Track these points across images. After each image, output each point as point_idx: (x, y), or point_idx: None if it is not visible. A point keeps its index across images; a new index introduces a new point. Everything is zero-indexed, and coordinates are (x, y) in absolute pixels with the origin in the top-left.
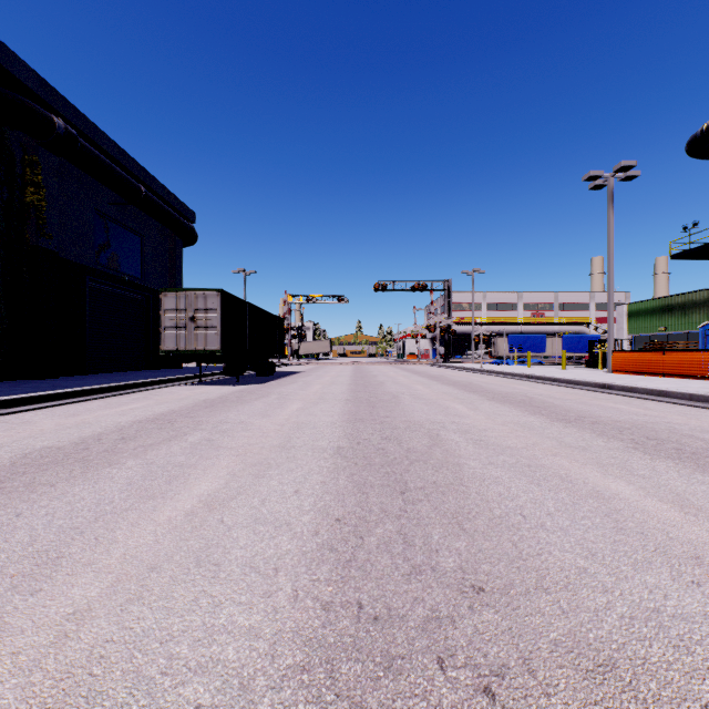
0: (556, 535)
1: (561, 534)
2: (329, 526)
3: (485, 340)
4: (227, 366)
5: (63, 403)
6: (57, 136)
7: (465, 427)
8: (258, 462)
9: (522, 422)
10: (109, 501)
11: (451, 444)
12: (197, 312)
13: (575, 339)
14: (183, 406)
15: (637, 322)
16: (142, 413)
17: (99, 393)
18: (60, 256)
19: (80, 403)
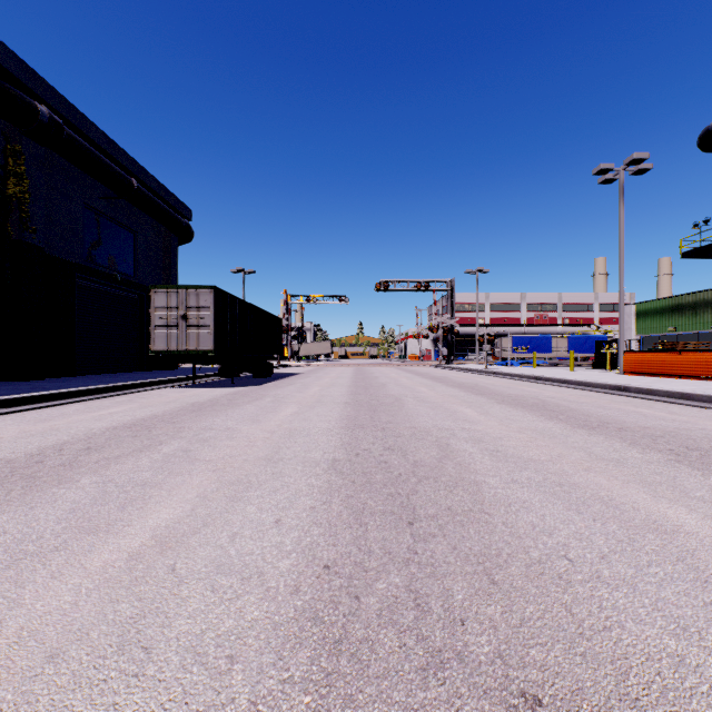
0: (622, 593)
1: (628, 591)
2: (314, 578)
3: (490, 341)
4: (223, 367)
5: (38, 407)
6: (40, 124)
7: (478, 434)
8: (237, 480)
9: (540, 429)
10: (36, 536)
11: (464, 456)
12: (189, 310)
13: (581, 340)
14: (168, 409)
15: (646, 323)
16: (120, 418)
17: (81, 396)
18: (46, 252)
19: (57, 407)
